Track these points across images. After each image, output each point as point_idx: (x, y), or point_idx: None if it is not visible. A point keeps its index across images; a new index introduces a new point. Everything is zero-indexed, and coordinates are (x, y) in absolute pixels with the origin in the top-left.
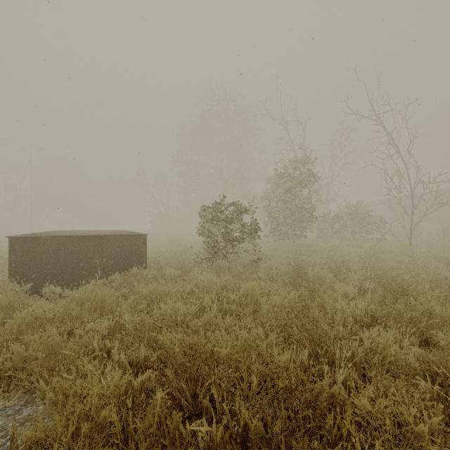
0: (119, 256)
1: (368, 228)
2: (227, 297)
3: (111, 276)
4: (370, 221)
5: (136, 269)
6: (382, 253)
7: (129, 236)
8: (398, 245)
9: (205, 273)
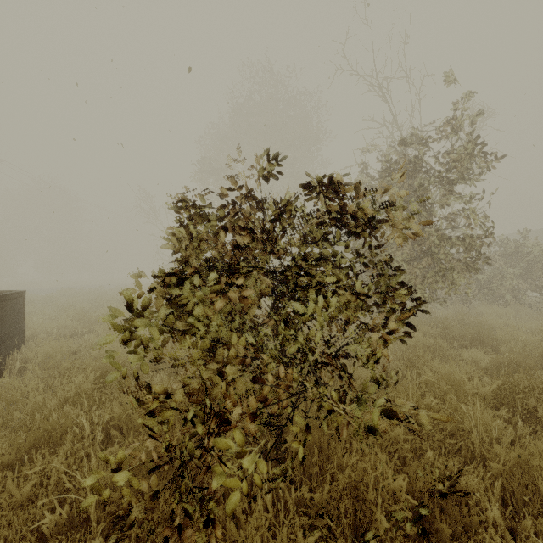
0: None
1: (539, 280)
2: None
3: None
4: None
5: None
6: None
7: None
8: None
9: None
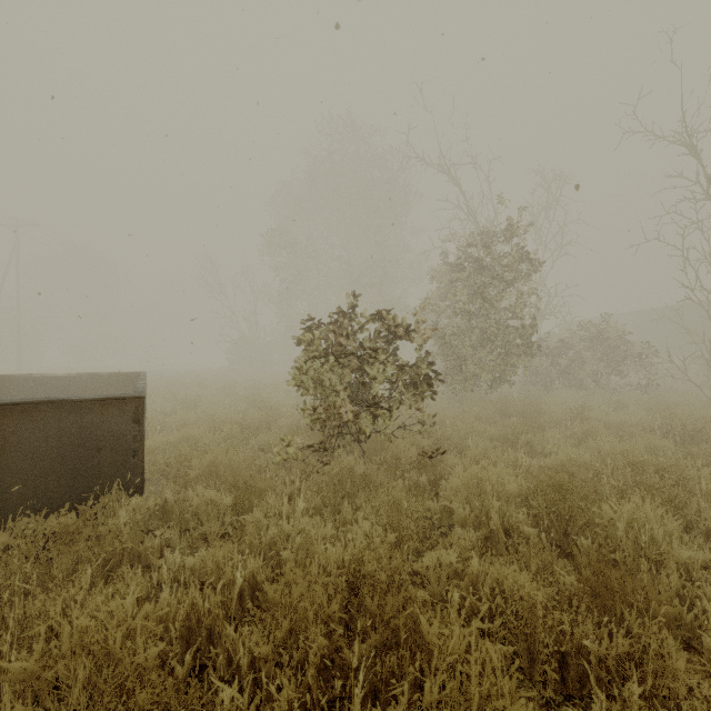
0: (56, 459)
1: (622, 365)
2: (366, 663)
3: (1, 536)
4: (626, 353)
5: (73, 519)
6: (699, 426)
7: (90, 402)
8: (695, 401)
9: (305, 492)
